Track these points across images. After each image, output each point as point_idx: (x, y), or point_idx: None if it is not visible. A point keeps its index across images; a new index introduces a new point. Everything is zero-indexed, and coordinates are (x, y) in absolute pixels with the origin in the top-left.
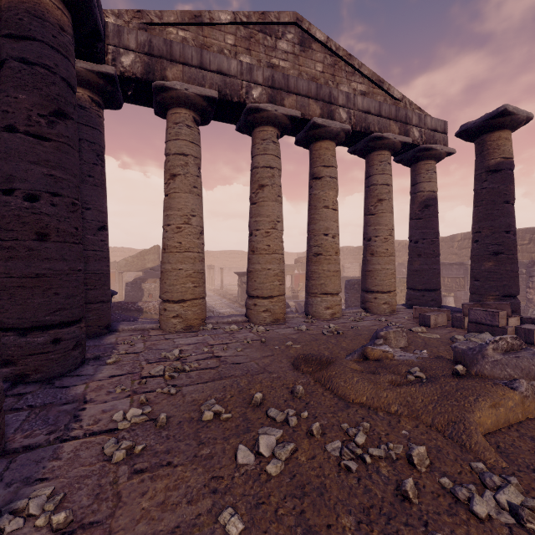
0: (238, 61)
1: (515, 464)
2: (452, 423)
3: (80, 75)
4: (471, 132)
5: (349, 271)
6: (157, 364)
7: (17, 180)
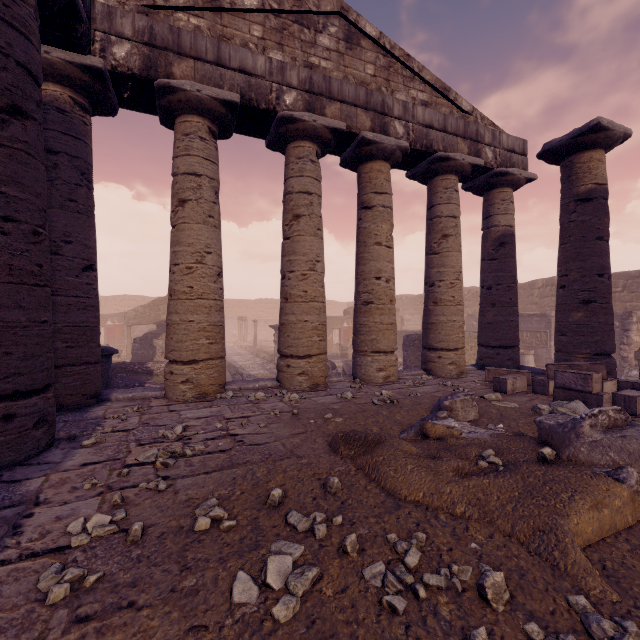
0: (266, 57)
1: (630, 596)
2: (540, 532)
3: (57, 68)
4: (556, 152)
5: (409, 324)
6: (150, 446)
7: None
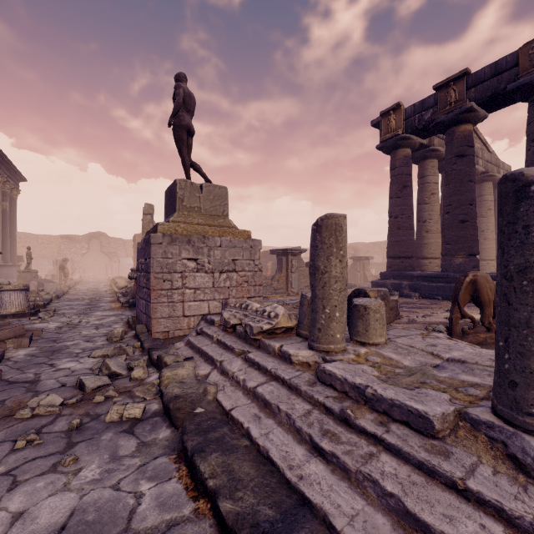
0: None
1: None
2: None
3: (415, 144)
4: None
5: (375, 261)
6: None
7: (474, 200)
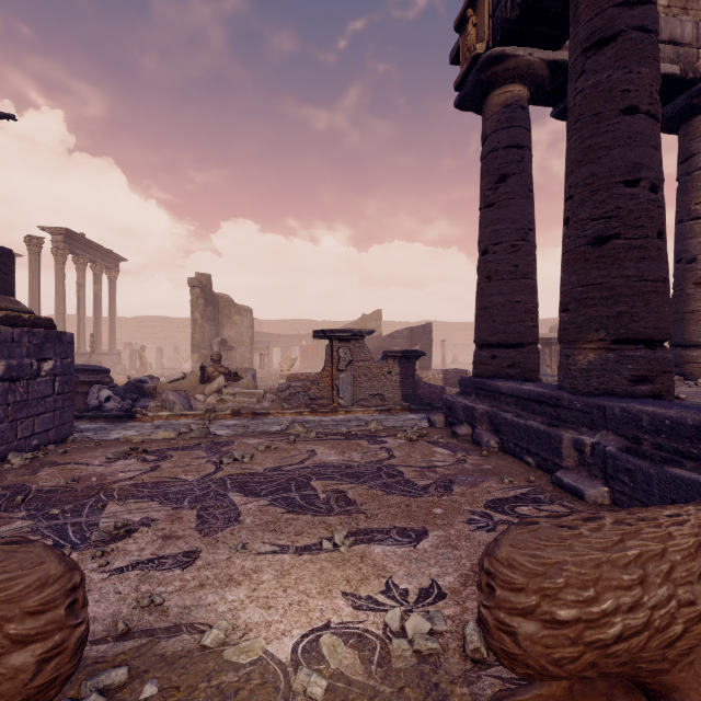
0: (693, 23)
1: None
2: None
3: (531, 68)
4: None
5: None
6: None
7: (644, 168)
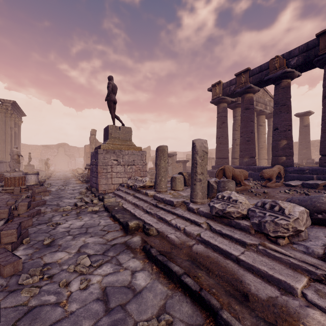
0: None
1: None
2: None
3: (229, 101)
4: (299, 115)
5: None
6: None
7: (253, 131)
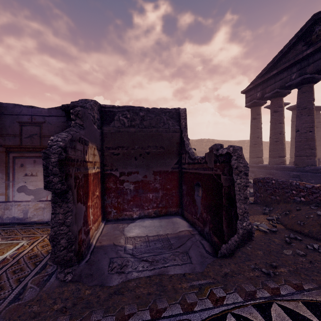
0: None
1: None
2: None
3: None
4: None
5: None
6: None
7: None
